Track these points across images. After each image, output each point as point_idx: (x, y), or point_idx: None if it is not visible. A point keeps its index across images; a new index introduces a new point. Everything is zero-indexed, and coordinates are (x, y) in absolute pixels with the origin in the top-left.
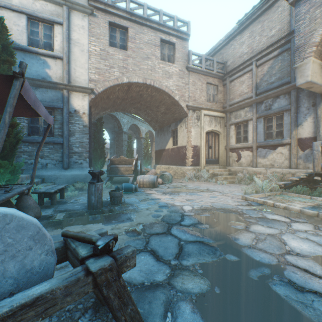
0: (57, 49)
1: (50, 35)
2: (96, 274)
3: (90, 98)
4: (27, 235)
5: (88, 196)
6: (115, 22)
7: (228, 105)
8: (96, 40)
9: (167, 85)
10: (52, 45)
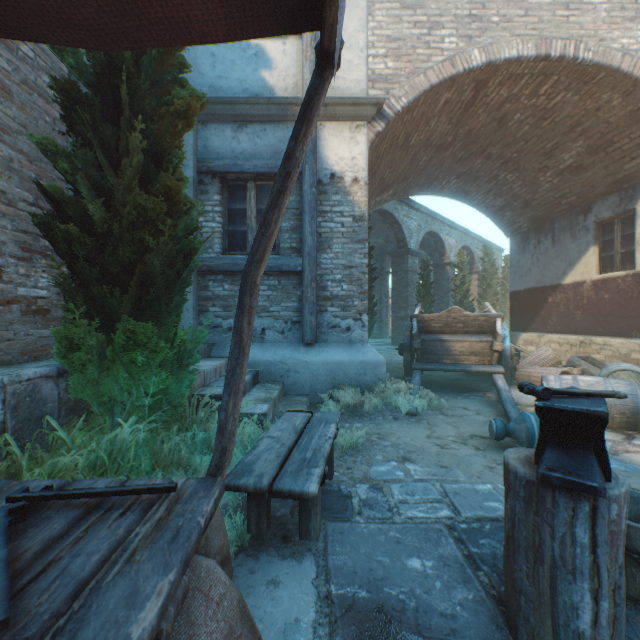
0: None
1: None
2: None
3: (372, 134)
4: None
5: (533, 572)
6: None
7: None
8: None
9: (626, 46)
10: None
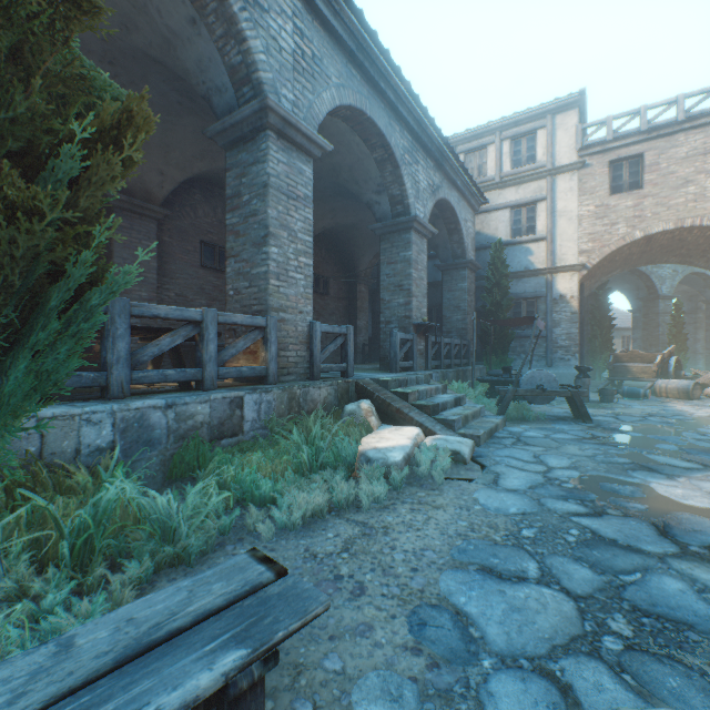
0: (539, 230)
1: (532, 217)
2: (571, 391)
3: (580, 276)
4: (552, 378)
5: None
6: (619, 157)
7: None
8: (588, 197)
9: None
10: (534, 226)
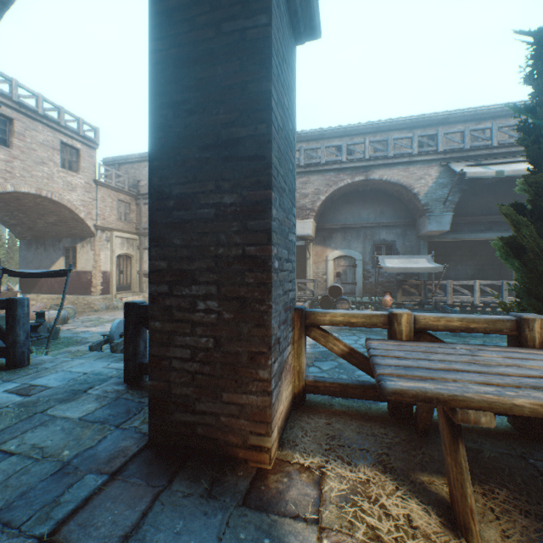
0: None
1: None
2: None
3: None
4: None
5: None
6: None
7: (142, 228)
8: None
9: (70, 199)
10: None
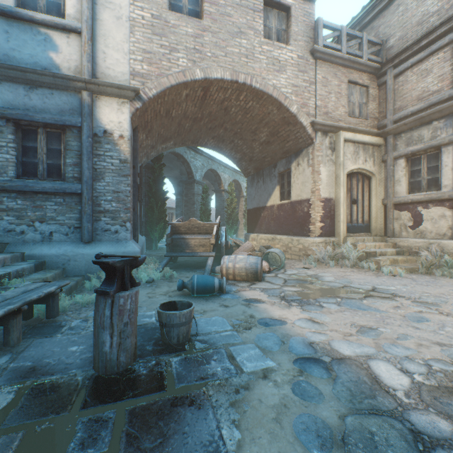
0: (70, 13)
1: None
2: None
3: (133, 109)
4: None
5: (94, 332)
6: None
7: (390, 121)
8: None
9: (275, 84)
10: (62, 7)
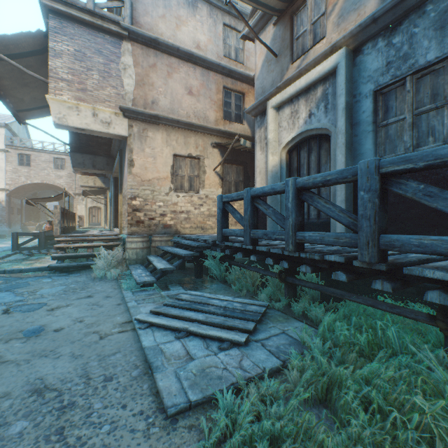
0: None
1: None
2: None
3: (7, 193)
4: None
5: None
6: (23, 153)
7: None
8: (11, 164)
9: (59, 182)
10: None
